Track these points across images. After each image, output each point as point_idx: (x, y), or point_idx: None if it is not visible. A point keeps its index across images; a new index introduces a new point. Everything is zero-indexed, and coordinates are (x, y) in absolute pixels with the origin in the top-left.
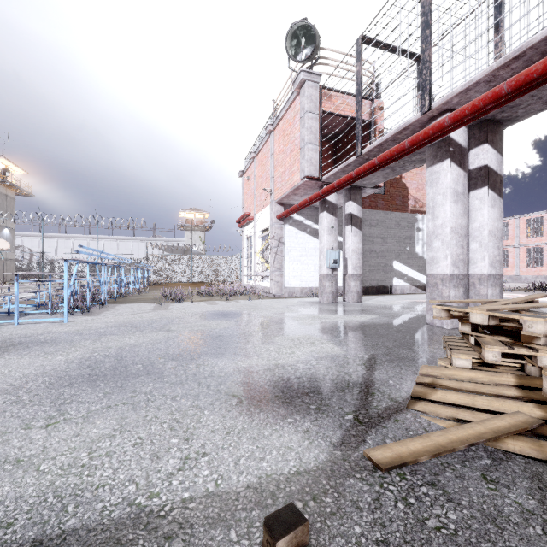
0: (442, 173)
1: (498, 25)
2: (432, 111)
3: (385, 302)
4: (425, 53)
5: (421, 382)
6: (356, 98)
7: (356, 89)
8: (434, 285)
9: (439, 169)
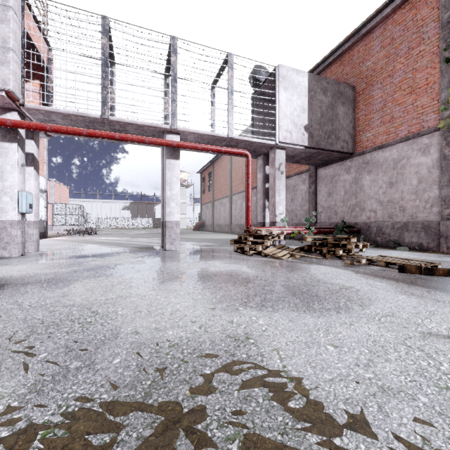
0: (176, 166)
1: (167, 94)
2: (176, 130)
3: (56, 248)
4: (174, 95)
5: (272, 254)
6: (103, 66)
7: (103, 58)
8: (171, 228)
9: (175, 163)
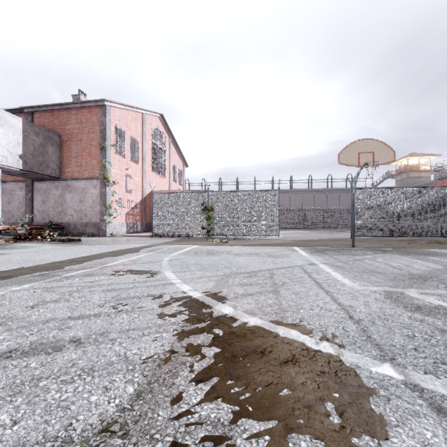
0: None
1: None
2: None
3: None
4: None
5: None
6: None
7: None
8: None
9: None
